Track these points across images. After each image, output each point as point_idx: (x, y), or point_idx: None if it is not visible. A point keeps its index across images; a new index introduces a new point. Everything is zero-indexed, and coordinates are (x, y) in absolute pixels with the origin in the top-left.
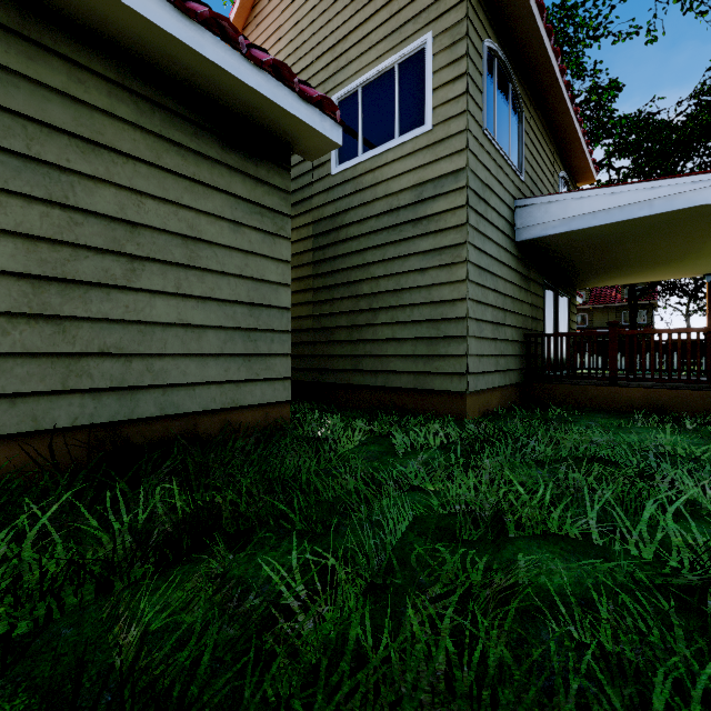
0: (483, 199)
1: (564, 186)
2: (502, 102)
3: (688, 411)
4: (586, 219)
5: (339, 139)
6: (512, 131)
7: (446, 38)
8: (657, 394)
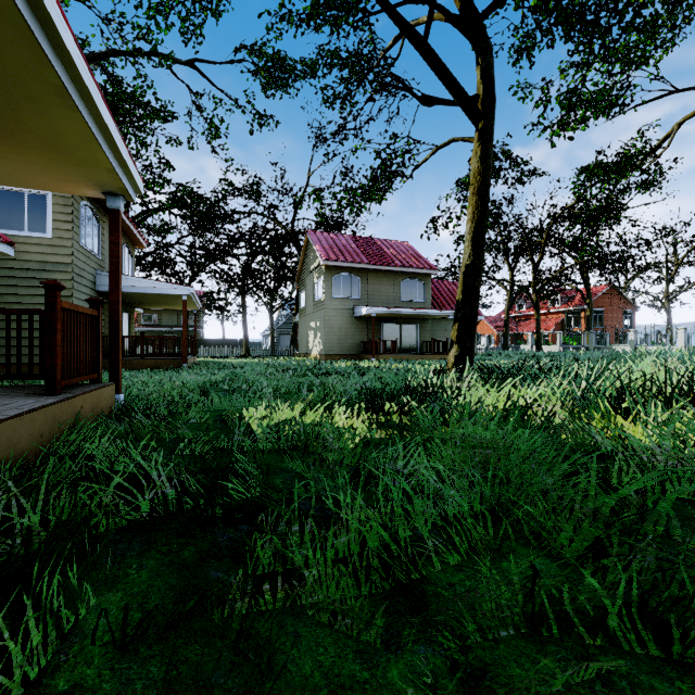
0: (80, 275)
1: (127, 250)
2: (89, 224)
3: (168, 367)
4: (130, 288)
5: (13, 254)
6: (95, 235)
7: (61, 200)
8: (158, 362)
